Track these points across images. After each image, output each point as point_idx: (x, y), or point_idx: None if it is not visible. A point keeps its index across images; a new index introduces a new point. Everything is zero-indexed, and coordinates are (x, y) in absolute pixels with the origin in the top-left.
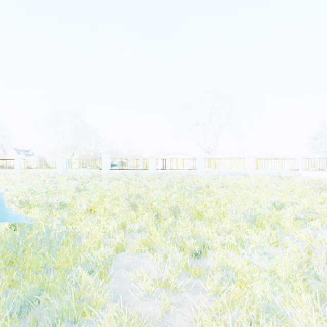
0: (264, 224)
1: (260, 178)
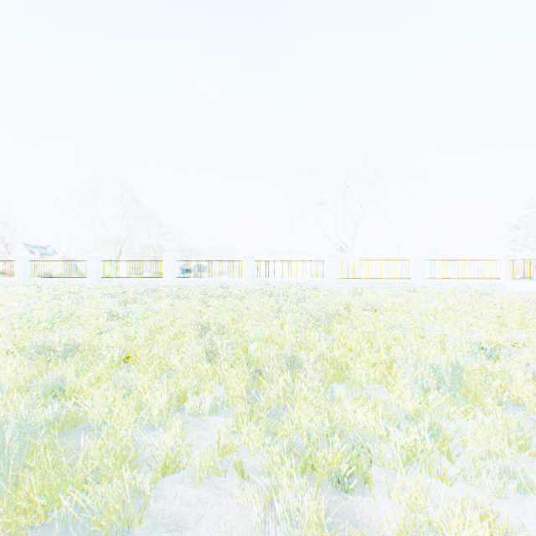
0: (480, 395)
1: (436, 294)
